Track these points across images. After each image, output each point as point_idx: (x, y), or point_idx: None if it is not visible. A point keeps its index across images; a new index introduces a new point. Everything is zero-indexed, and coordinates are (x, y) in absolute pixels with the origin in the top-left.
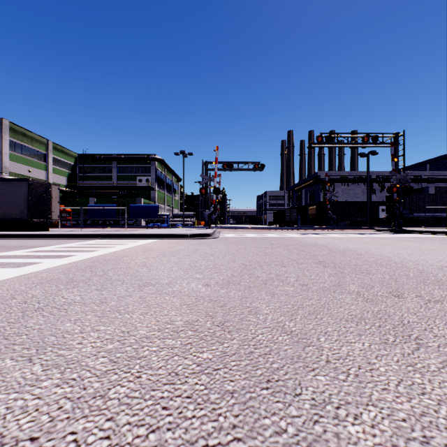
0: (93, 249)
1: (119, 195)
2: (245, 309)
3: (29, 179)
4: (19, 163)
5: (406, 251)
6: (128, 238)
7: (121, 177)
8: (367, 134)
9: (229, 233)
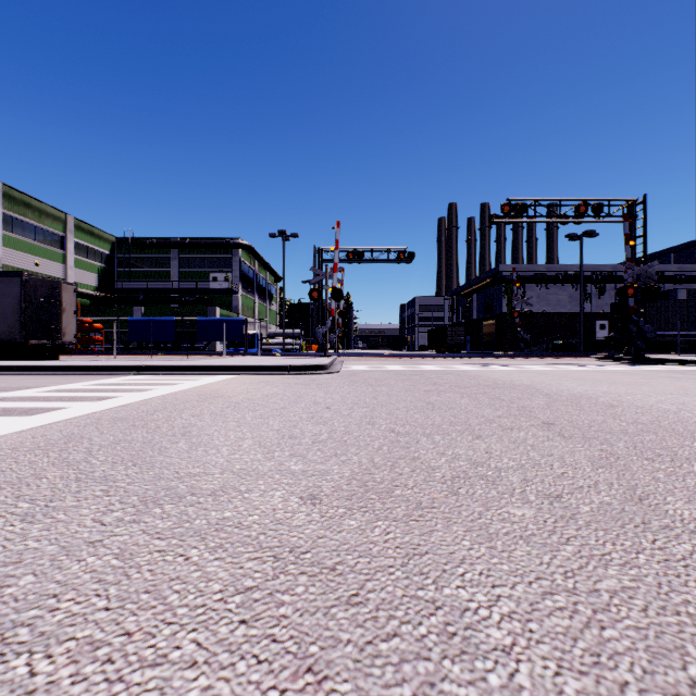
0: (109, 395)
1: (181, 302)
2: (426, 617)
3: (23, 274)
4: (19, 251)
5: (693, 399)
6: (184, 373)
7: (186, 273)
8: (583, 201)
9: (358, 364)
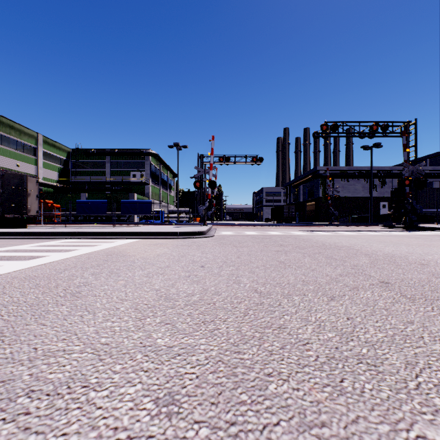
0: (40, 255)
1: (112, 190)
2: None
3: (0, 170)
4: (6, 157)
5: None
6: (105, 237)
7: (115, 172)
8: (375, 123)
9: (226, 230)
